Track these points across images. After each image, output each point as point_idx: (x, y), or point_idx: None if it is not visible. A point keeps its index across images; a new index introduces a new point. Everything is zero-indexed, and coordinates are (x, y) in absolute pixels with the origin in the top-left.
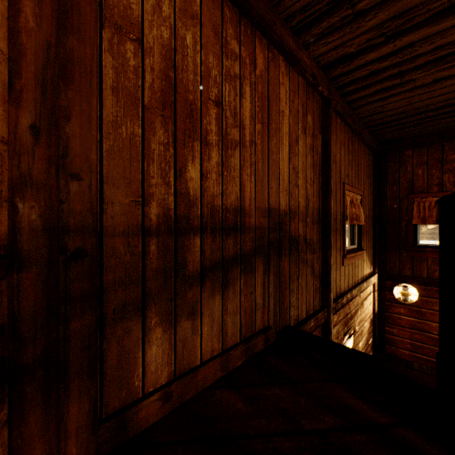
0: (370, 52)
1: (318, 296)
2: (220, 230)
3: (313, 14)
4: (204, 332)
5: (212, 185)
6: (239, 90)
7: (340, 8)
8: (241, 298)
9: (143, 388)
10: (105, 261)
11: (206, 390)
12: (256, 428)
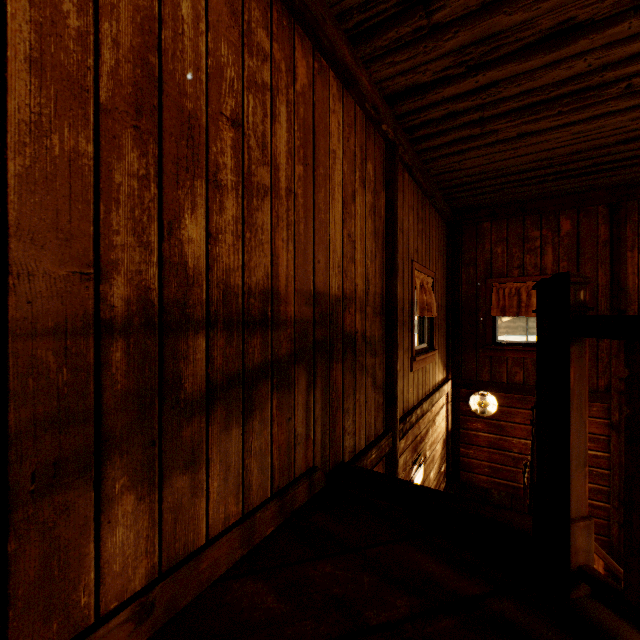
0: (447, 86)
1: (381, 416)
2: (239, 325)
3: (376, 16)
4: (213, 490)
5: (227, 253)
6: (271, 109)
7: (412, 15)
8: (273, 430)
9: (97, 607)
10: (13, 385)
11: (216, 585)
12: (297, 638)
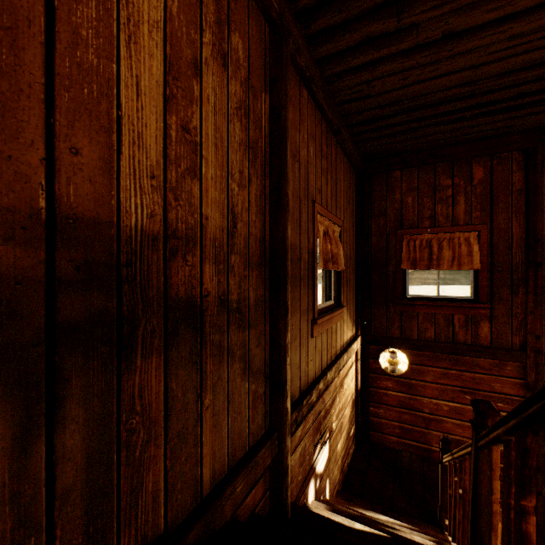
0: None
1: (262, 411)
2: None
3: None
4: None
5: None
6: None
7: None
8: None
9: None
10: None
11: None
12: None
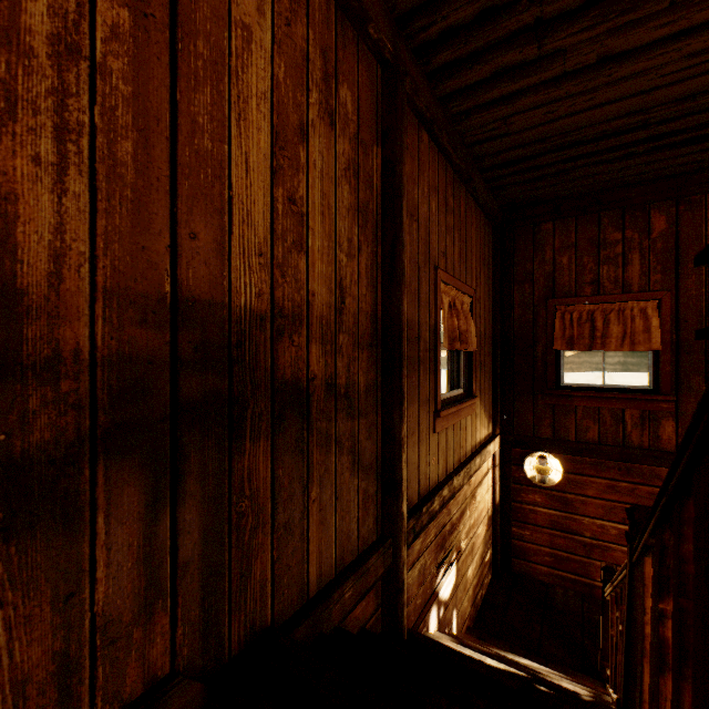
0: None
1: (374, 513)
2: None
3: None
4: None
5: None
6: None
7: None
8: None
9: None
10: None
11: None
12: None
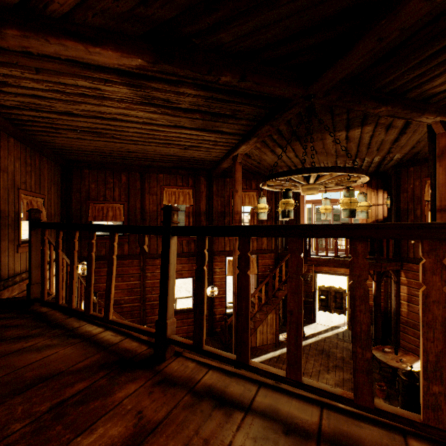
0: (23, 110)
1: None
2: None
3: None
4: None
5: None
6: None
7: None
8: None
9: None
10: None
11: None
12: None
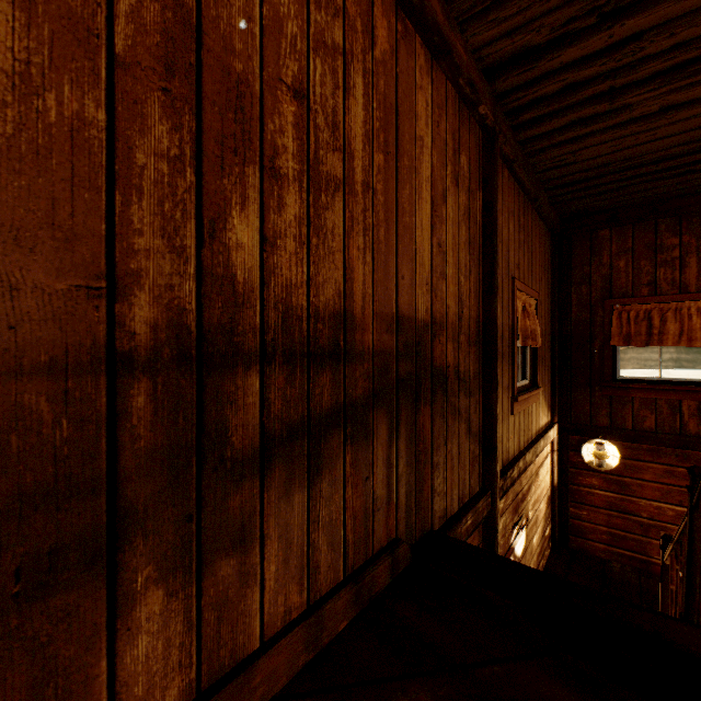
0: (568, 47)
1: (477, 470)
2: (303, 358)
3: None
4: (269, 576)
5: (288, 264)
6: (343, 79)
7: None
8: (346, 493)
9: None
10: None
11: None
12: None
